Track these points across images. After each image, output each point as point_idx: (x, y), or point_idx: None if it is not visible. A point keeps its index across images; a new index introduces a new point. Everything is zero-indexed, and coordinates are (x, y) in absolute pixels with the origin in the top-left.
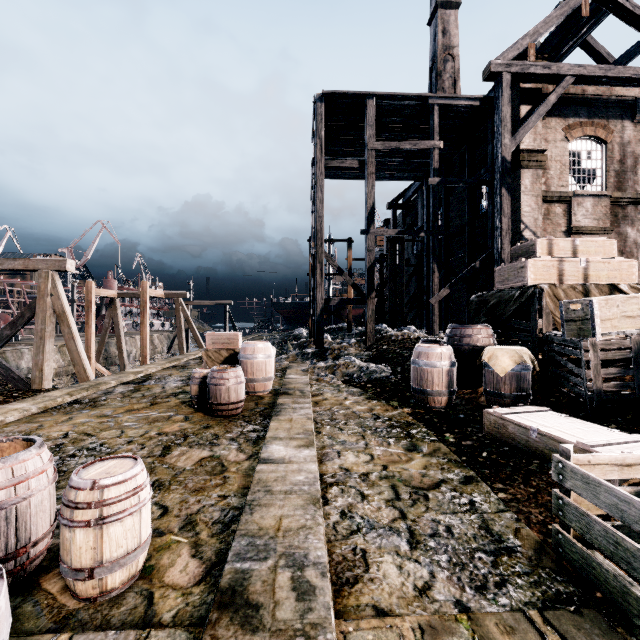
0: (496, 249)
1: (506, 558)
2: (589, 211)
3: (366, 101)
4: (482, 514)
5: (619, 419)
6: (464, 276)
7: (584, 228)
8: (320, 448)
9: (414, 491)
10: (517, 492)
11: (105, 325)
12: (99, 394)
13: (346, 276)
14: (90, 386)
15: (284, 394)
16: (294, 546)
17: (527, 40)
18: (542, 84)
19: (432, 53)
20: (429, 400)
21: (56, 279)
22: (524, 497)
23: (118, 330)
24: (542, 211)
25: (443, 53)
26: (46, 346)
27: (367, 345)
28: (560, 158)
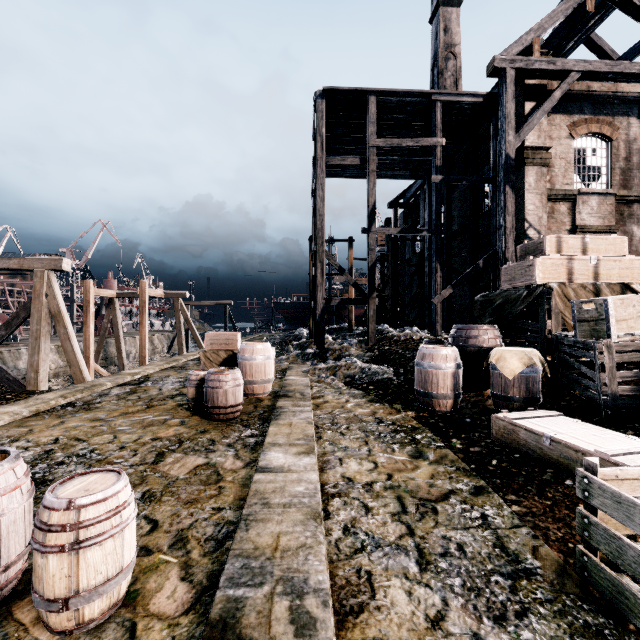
0: (500, 248)
1: (525, 582)
2: (594, 209)
3: (367, 98)
4: (496, 530)
5: (636, 425)
6: (467, 275)
7: (589, 227)
8: (321, 455)
9: (421, 503)
10: (532, 505)
11: (104, 325)
12: (94, 396)
13: (347, 275)
14: (85, 388)
15: (284, 396)
16: (293, 569)
17: (531, 35)
18: (546, 80)
19: (433, 51)
20: (434, 403)
21: (52, 278)
22: (540, 510)
23: (117, 330)
24: (546, 209)
25: (445, 51)
26: (41, 347)
27: (369, 346)
28: (565, 155)
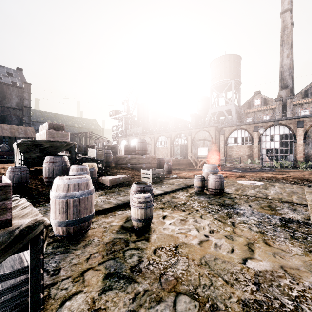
0: None
1: (155, 184)
2: None
3: None
4: None
5: (107, 175)
6: None
7: None
8: None
9: None
10: None
11: None
12: None
13: None
14: None
15: None
16: (177, 185)
17: None
18: None
19: None
20: None
21: None
22: None
23: None
24: None
25: None
26: None
27: None
28: None
